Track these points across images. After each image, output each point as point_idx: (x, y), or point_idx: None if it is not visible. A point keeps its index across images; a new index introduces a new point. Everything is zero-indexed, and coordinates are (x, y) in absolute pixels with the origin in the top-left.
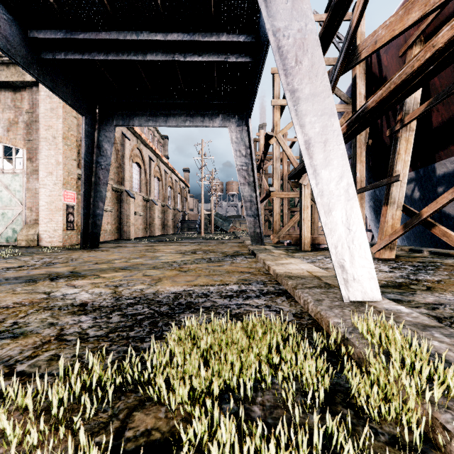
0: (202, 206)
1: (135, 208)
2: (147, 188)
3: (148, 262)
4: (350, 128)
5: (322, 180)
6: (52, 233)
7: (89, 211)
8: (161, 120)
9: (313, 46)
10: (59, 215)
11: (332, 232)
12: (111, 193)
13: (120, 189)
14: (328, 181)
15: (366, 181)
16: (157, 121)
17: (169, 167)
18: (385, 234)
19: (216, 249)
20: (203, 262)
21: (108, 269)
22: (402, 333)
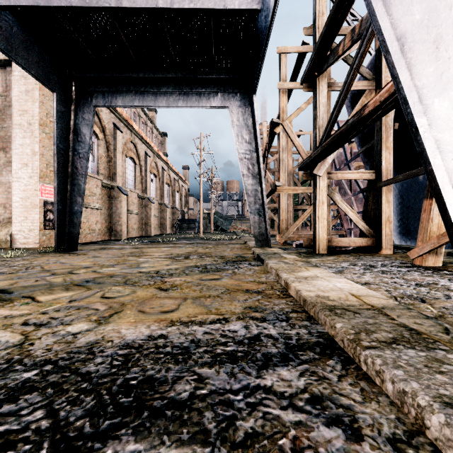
0: (201, 204)
1: (129, 206)
2: (143, 185)
3: (122, 273)
4: None
5: (436, 120)
6: (27, 233)
7: (66, 207)
8: (149, 100)
9: None
10: (36, 212)
11: None
12: (100, 189)
13: (112, 185)
14: (449, 121)
15: None
16: (144, 101)
17: (167, 164)
18: (429, 235)
19: (214, 252)
20: (196, 273)
21: (59, 286)
22: None
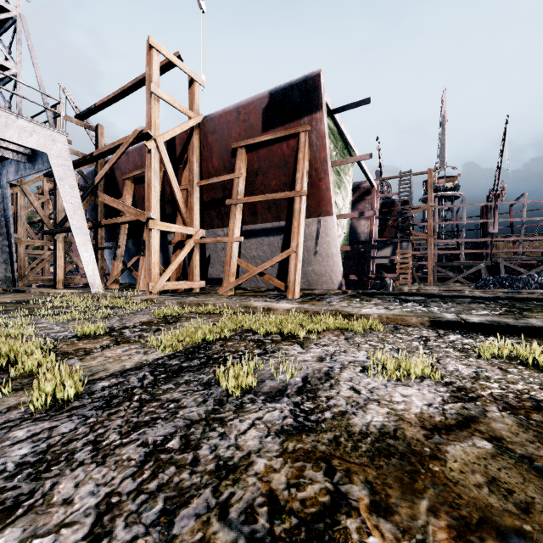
0: None
1: None
2: None
3: None
4: (94, 227)
5: (85, 257)
6: None
7: None
8: None
9: (81, 209)
10: None
11: (88, 273)
12: None
13: None
14: (87, 257)
15: (107, 238)
16: None
17: None
18: (114, 275)
19: None
20: None
21: None
22: (106, 294)
